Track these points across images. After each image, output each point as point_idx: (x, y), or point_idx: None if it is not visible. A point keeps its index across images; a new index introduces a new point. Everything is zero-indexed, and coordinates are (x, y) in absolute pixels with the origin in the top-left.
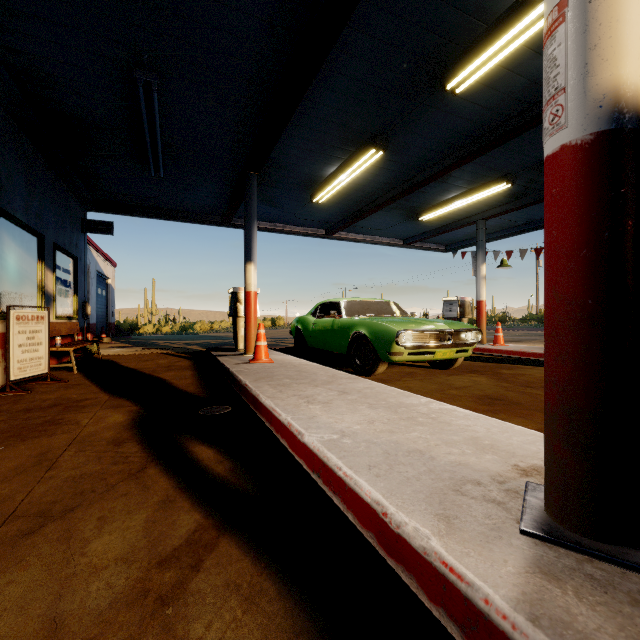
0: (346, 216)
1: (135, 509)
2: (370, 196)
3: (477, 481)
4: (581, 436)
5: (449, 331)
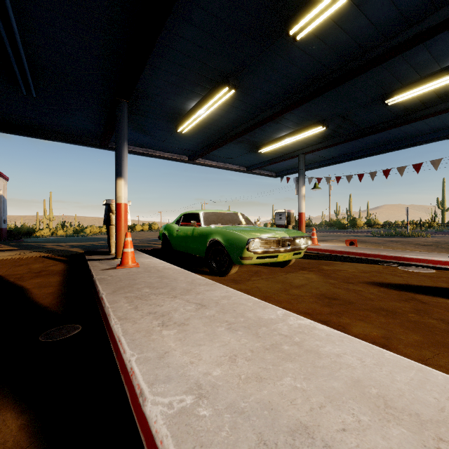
0: (204, 146)
1: None
2: (223, 130)
3: None
4: None
5: (289, 238)
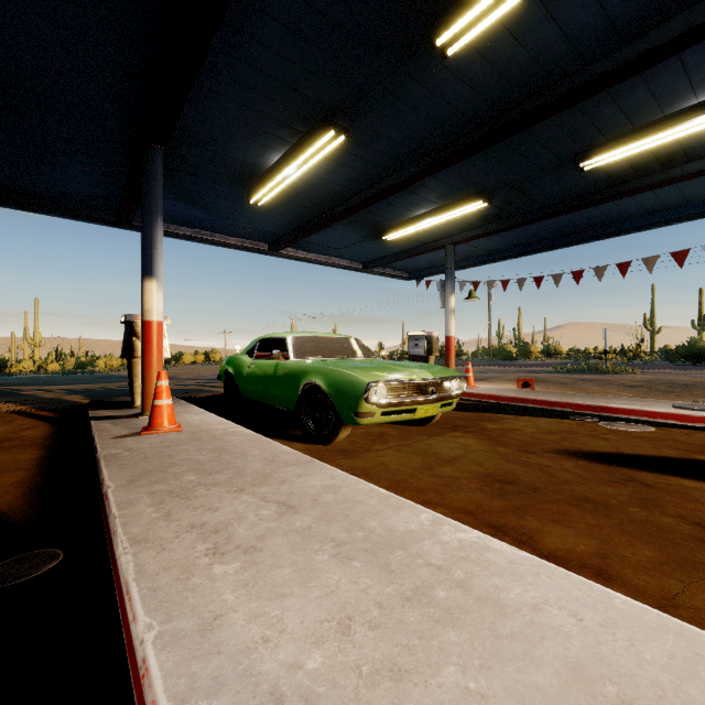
0: (295, 228)
1: None
2: (326, 203)
3: None
4: None
5: (433, 381)
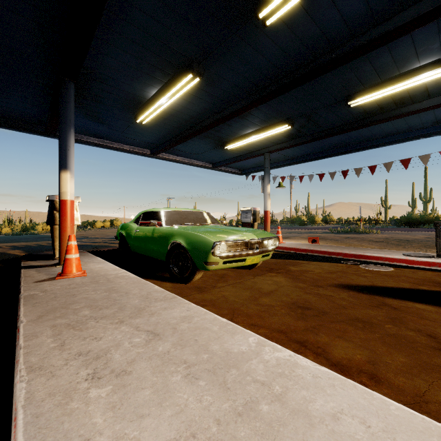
0: (168, 139)
1: None
2: (187, 123)
3: None
4: None
5: (257, 240)
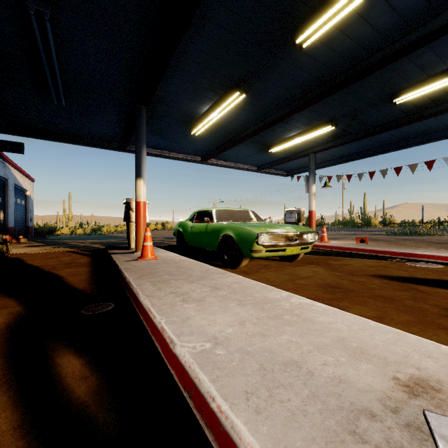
0: (216, 147)
1: None
2: (234, 132)
3: (369, 411)
4: None
5: (296, 233)
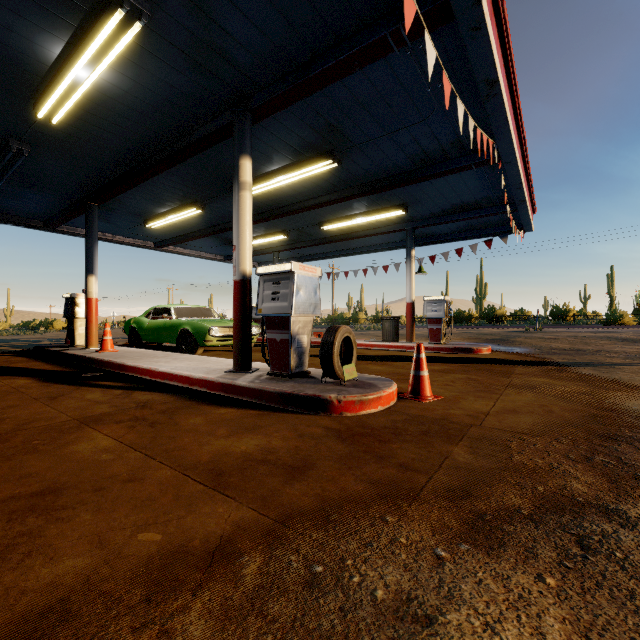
0: (175, 236)
1: (92, 392)
2: (195, 228)
3: (221, 369)
4: (238, 348)
5: None
